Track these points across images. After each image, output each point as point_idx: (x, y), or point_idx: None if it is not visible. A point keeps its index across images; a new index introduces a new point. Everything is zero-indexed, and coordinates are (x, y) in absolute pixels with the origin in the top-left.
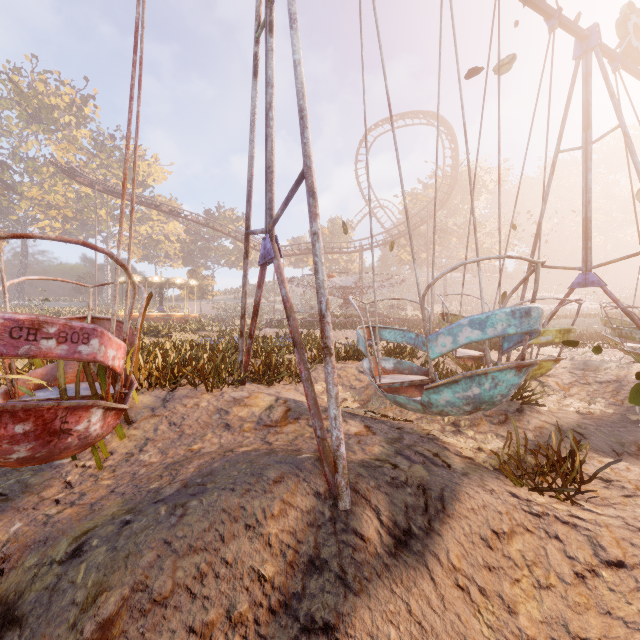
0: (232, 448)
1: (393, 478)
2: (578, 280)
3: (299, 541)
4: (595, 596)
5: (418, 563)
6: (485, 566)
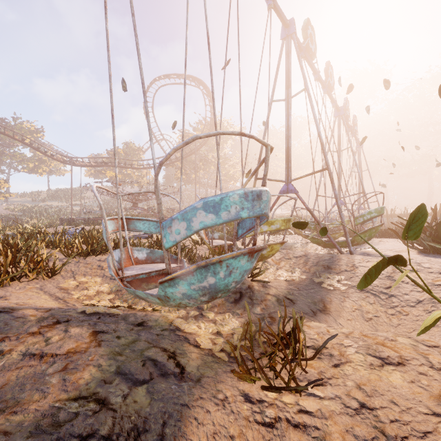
0: None
1: (86, 437)
2: (283, 189)
3: None
4: None
5: None
6: None
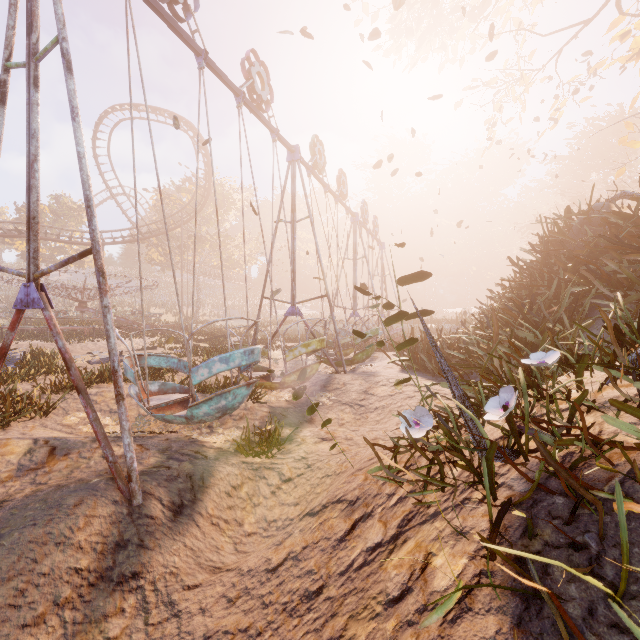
0: (1, 500)
1: (169, 476)
2: (289, 311)
3: (106, 537)
4: (279, 499)
5: (189, 520)
6: (228, 508)
